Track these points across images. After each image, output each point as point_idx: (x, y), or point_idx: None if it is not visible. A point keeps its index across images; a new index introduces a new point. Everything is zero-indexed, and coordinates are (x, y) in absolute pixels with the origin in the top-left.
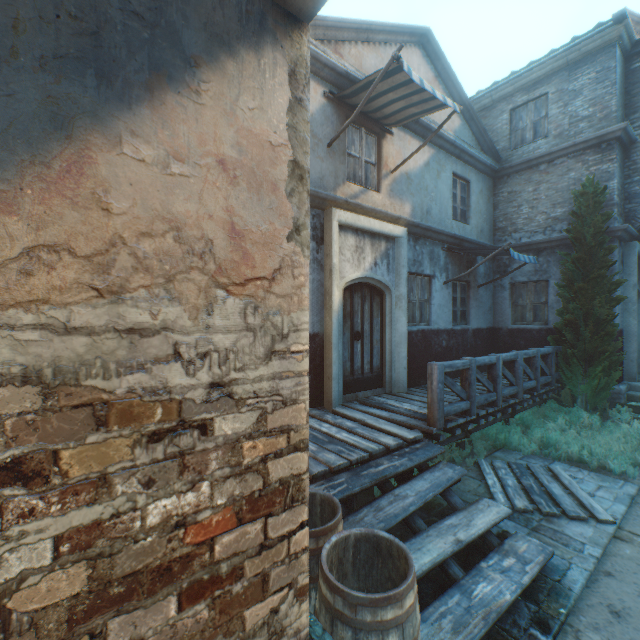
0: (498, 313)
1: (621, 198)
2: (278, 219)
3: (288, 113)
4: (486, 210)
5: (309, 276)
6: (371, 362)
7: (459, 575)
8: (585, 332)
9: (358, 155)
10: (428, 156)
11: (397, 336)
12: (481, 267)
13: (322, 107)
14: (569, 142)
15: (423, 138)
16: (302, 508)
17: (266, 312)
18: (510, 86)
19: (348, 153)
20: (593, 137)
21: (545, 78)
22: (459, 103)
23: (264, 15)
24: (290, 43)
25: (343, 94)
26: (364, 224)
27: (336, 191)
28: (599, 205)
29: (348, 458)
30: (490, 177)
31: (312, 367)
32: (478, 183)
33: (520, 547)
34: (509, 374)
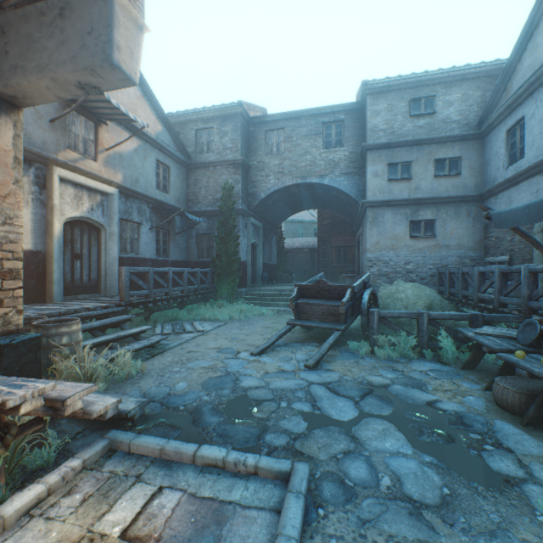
0: (190, 252)
1: (245, 194)
2: (9, 177)
3: (14, 140)
4: (182, 187)
5: (33, 210)
6: (90, 275)
7: (118, 347)
8: (225, 260)
9: (79, 133)
10: (137, 145)
11: (111, 259)
12: (178, 222)
13: None
14: (222, 159)
15: (133, 133)
16: (21, 282)
17: (3, 208)
18: (196, 116)
19: (70, 130)
20: (232, 160)
21: (213, 119)
22: (161, 116)
23: (2, 105)
24: (15, 115)
25: None
26: (82, 181)
27: (58, 154)
28: (231, 196)
29: (59, 311)
30: (185, 167)
31: (36, 274)
32: (176, 169)
33: (153, 338)
34: (179, 280)
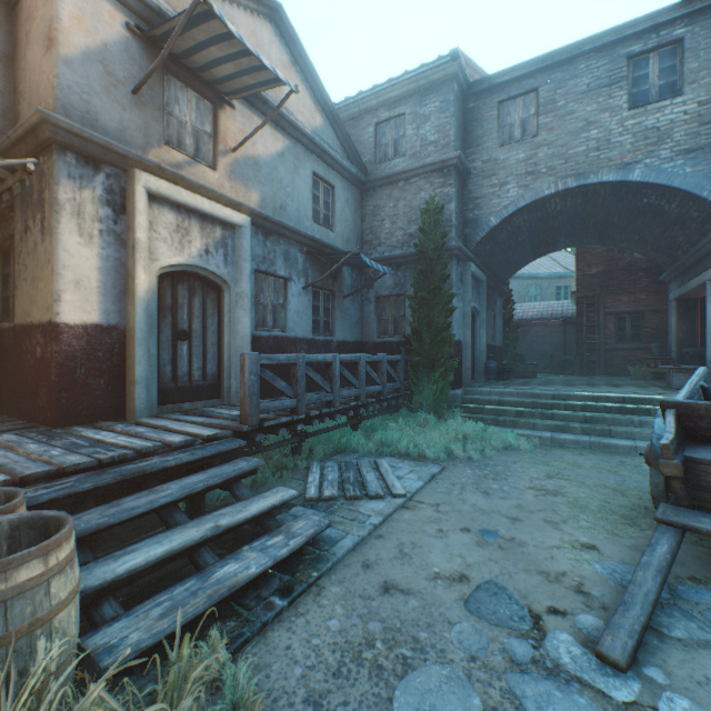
0: (366, 327)
1: (460, 222)
2: None
3: None
4: (353, 221)
5: (101, 251)
6: (204, 368)
7: (210, 563)
8: (427, 340)
9: (185, 119)
10: (283, 146)
11: (239, 339)
12: (348, 278)
13: (124, 41)
14: (420, 163)
15: (276, 124)
16: None
17: None
18: (375, 99)
19: (169, 112)
20: (437, 161)
21: (403, 99)
22: (321, 100)
23: None
24: None
25: (154, 33)
26: (188, 200)
27: (148, 153)
28: (438, 223)
29: (99, 457)
30: (358, 188)
31: (107, 368)
32: (344, 191)
33: (297, 525)
34: (351, 376)
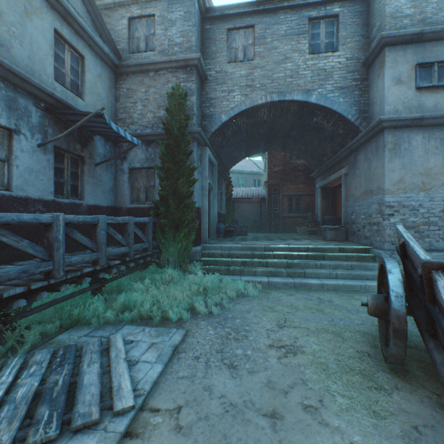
0: (120, 194)
1: (200, 114)
2: None
3: None
4: (107, 97)
5: None
6: None
7: None
8: (173, 205)
9: None
10: None
11: None
12: (101, 148)
13: None
14: (168, 57)
15: None
16: None
17: None
18: None
19: None
20: (182, 59)
21: (154, 2)
22: None
23: None
24: None
25: None
26: None
27: None
28: (183, 106)
29: None
30: (112, 70)
31: None
32: (97, 66)
33: None
34: (86, 239)
